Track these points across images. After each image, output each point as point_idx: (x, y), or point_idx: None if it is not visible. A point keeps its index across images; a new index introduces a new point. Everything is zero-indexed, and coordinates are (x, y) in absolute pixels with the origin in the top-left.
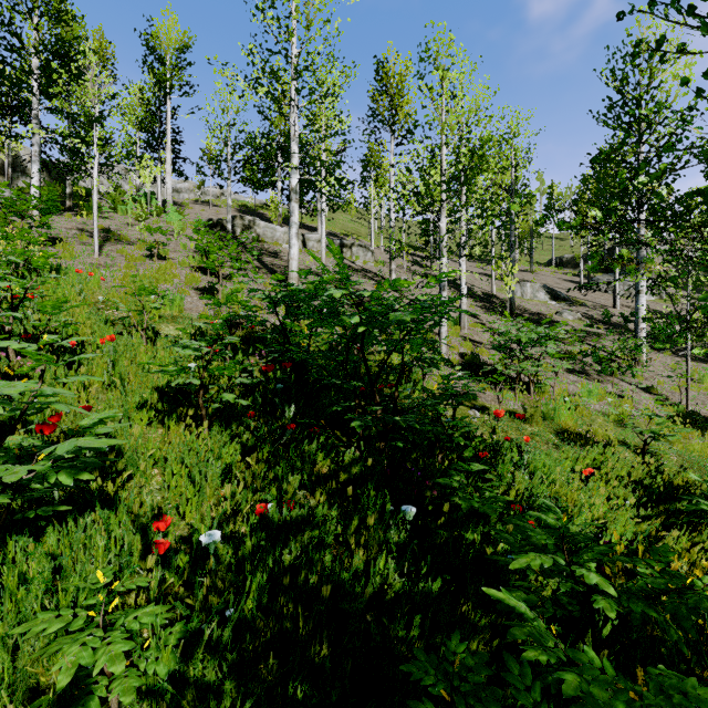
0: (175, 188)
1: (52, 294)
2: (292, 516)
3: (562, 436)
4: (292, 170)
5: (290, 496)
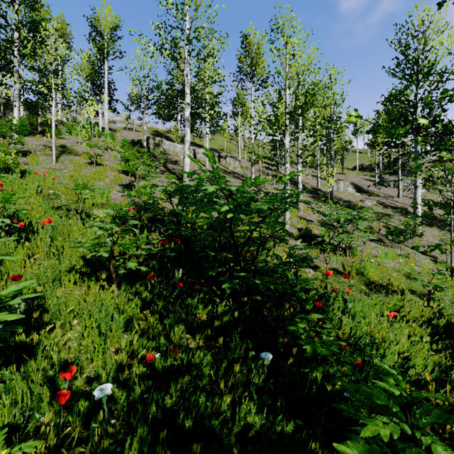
0: (112, 120)
1: (18, 189)
2: (177, 358)
3: (370, 286)
4: (186, 106)
5: (176, 341)
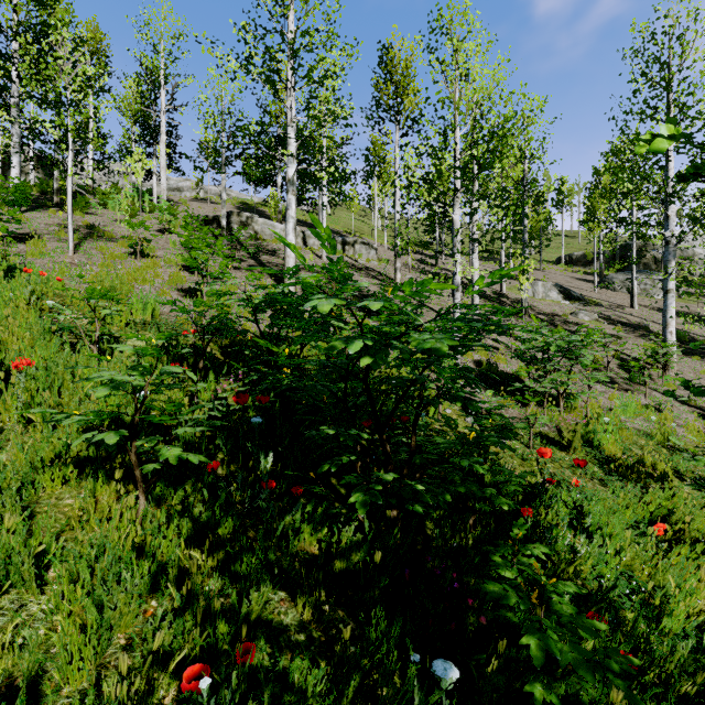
0: (176, 187)
1: None
2: (253, 664)
3: (606, 467)
4: (289, 160)
5: (255, 615)
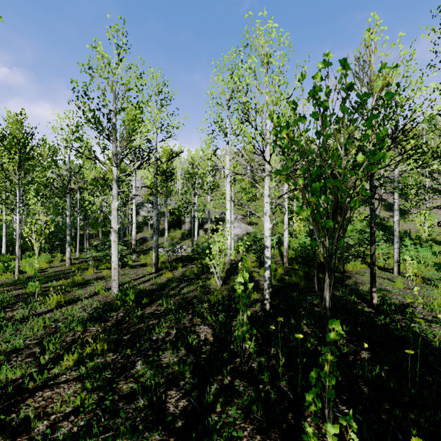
0: None
1: None
2: None
3: None
4: None
5: None
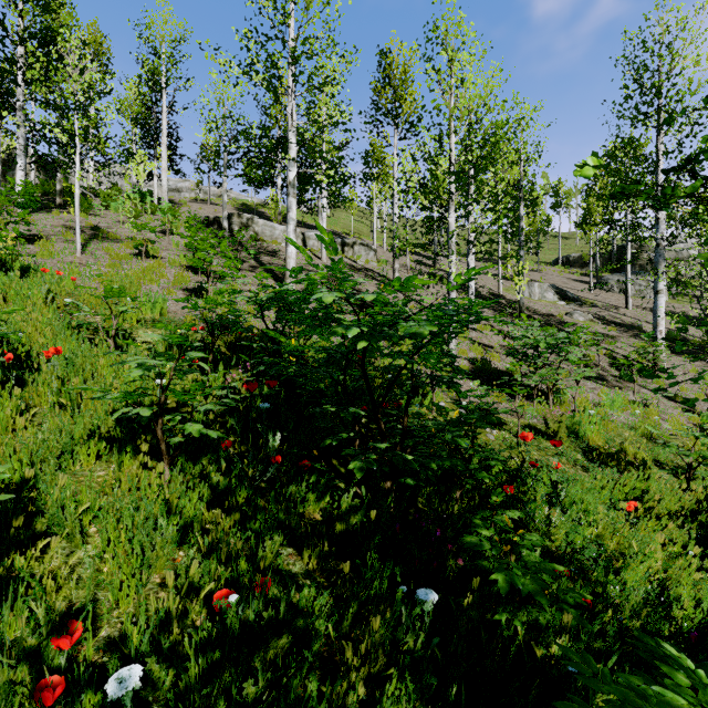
0: (175, 188)
1: (15, 296)
2: (269, 596)
3: (590, 455)
4: (290, 163)
5: (268, 562)
